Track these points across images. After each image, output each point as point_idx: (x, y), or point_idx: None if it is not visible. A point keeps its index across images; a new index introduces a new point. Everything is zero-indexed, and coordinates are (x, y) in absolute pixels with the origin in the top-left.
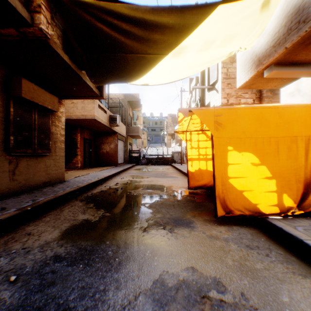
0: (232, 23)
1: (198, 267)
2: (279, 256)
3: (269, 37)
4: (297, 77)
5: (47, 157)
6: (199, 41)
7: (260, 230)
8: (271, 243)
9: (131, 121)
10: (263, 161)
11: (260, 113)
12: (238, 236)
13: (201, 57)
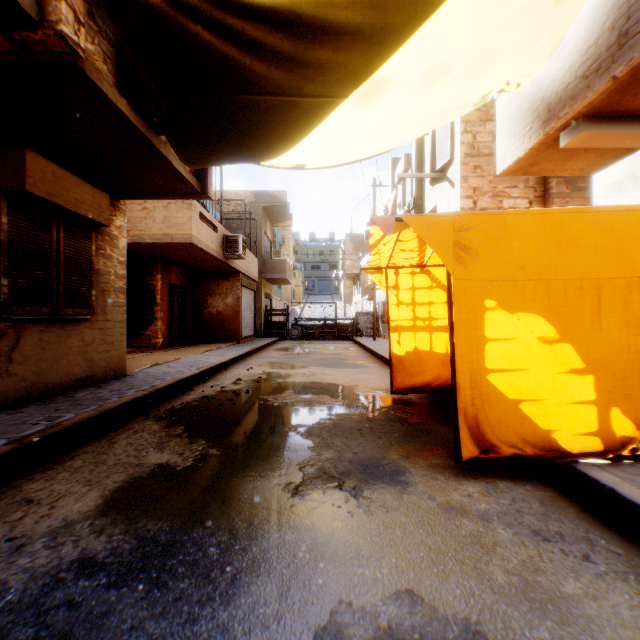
0: (492, 24)
1: (423, 591)
2: (615, 559)
3: (574, 57)
4: (634, 146)
5: (86, 324)
6: (417, 66)
7: (559, 491)
8: (591, 524)
9: (270, 248)
10: (566, 332)
11: (559, 225)
12: (512, 506)
13: (422, 104)
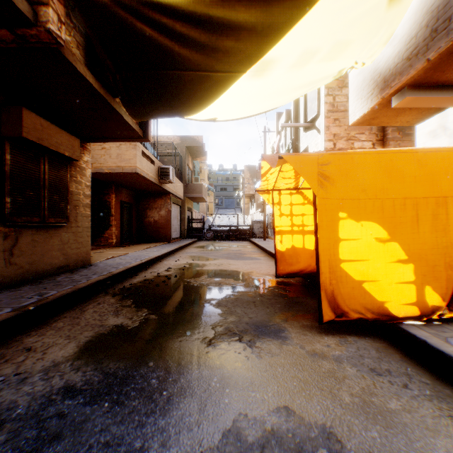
0: (344, 23)
1: (295, 407)
2: (425, 387)
3: (402, 45)
4: (443, 106)
5: (63, 229)
6: (293, 51)
7: (389, 343)
8: (410, 364)
9: (191, 176)
10: (394, 234)
11: (390, 161)
12: (357, 353)
13: (297, 77)
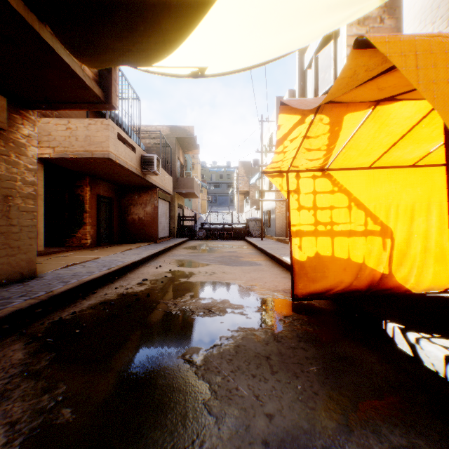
0: None
1: None
2: None
3: None
4: None
5: None
6: None
7: None
8: None
9: (182, 170)
10: None
11: None
12: None
13: None
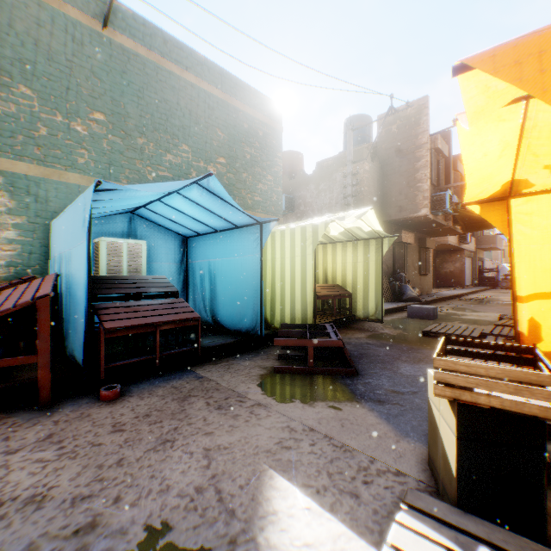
0: None
1: None
2: None
3: None
4: None
5: (427, 277)
6: None
7: None
8: None
9: None
10: None
11: None
12: None
13: None
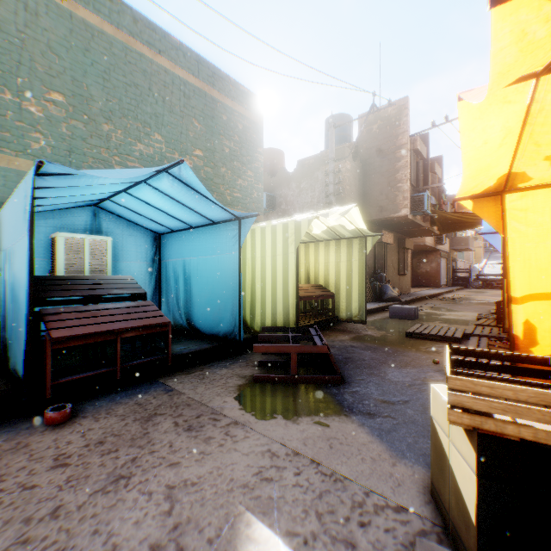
0: None
1: None
2: None
3: None
4: None
5: (405, 277)
6: None
7: None
8: None
9: None
10: None
11: None
12: None
13: None
